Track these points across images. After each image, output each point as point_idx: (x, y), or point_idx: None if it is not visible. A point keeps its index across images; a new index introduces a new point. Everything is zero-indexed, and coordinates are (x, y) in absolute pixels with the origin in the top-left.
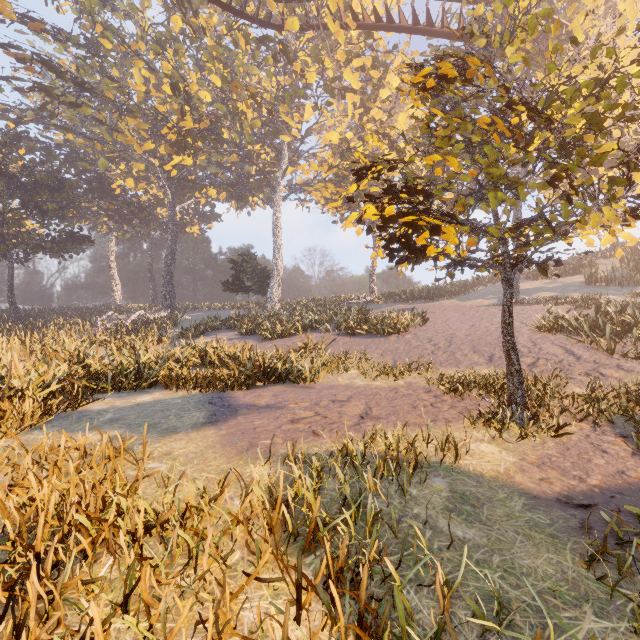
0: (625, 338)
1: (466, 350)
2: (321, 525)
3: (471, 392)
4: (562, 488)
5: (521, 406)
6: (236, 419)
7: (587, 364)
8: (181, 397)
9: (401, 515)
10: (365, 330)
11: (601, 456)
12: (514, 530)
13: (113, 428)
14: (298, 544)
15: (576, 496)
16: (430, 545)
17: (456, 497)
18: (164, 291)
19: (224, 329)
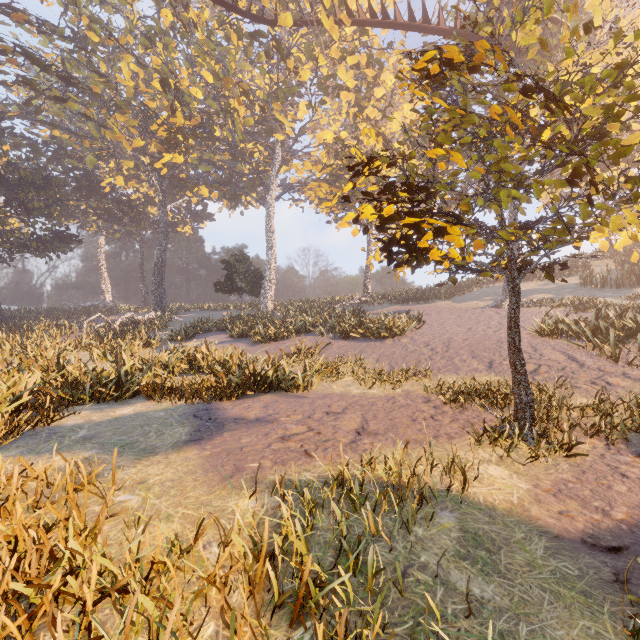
0: (628, 343)
1: (464, 355)
2: (313, 587)
3: (472, 402)
4: (585, 524)
5: (529, 421)
6: (222, 436)
7: (591, 372)
8: (164, 409)
9: (406, 565)
10: (360, 333)
11: (621, 481)
12: (539, 585)
13: (85, 448)
14: (285, 610)
15: (603, 535)
16: (443, 609)
17: (468, 538)
18: (154, 292)
19: (216, 331)
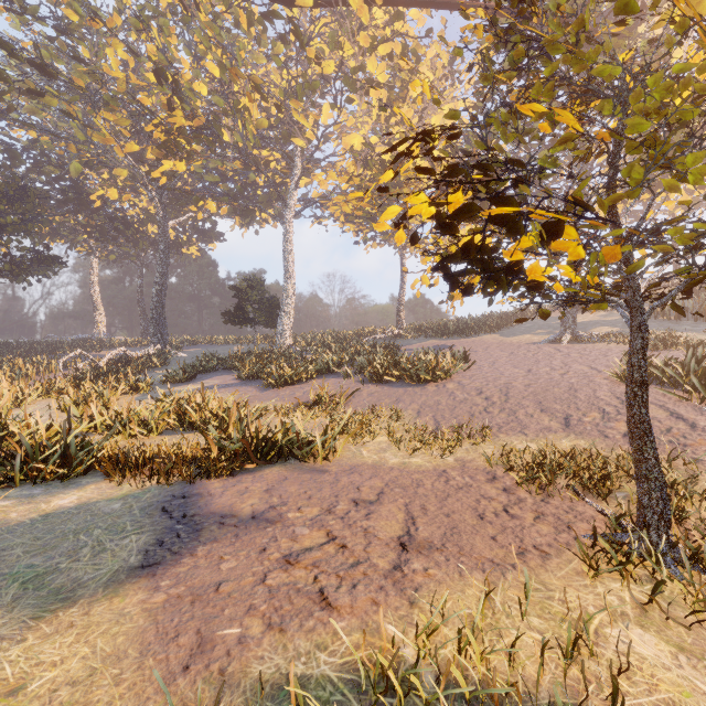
0: None
1: (530, 408)
2: None
3: (556, 481)
4: None
5: (665, 531)
6: (193, 555)
7: None
8: (124, 496)
9: None
10: (395, 376)
11: None
12: None
13: None
14: None
15: None
16: None
17: None
18: (153, 323)
19: (222, 370)
